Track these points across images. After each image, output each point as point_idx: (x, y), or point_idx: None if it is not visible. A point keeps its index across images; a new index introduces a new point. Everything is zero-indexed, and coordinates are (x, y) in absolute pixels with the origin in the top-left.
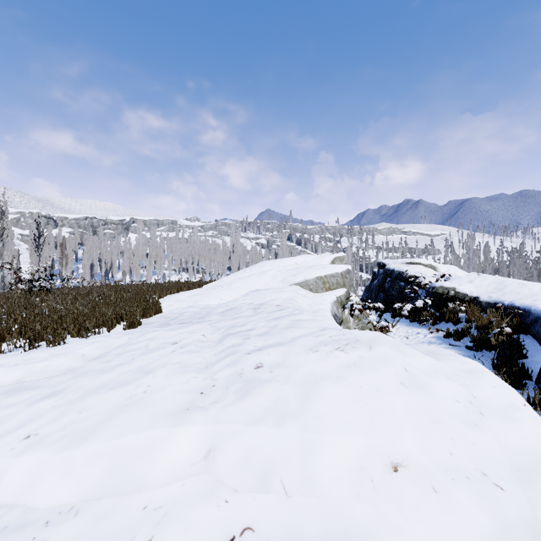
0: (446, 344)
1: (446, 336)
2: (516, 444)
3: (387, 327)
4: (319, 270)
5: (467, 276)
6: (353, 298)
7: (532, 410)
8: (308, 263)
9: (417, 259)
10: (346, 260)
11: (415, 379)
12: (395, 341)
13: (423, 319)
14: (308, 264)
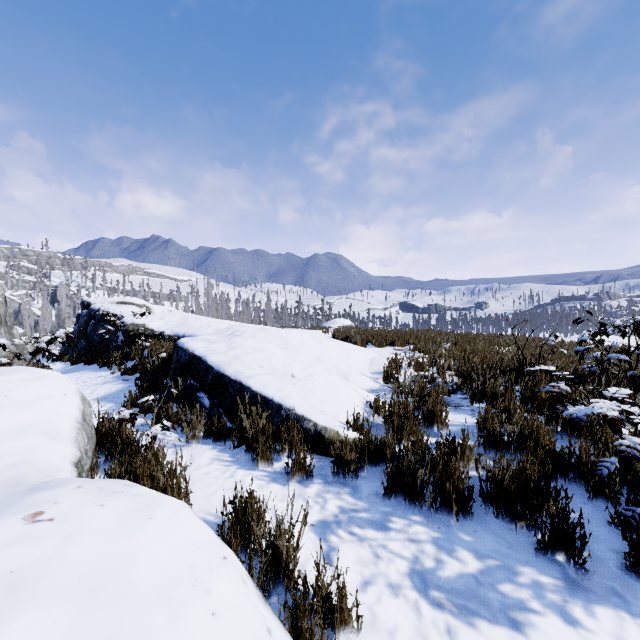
0: (120, 381)
1: (124, 373)
2: (14, 422)
3: (9, 364)
4: None
5: (161, 313)
6: None
7: (72, 398)
8: None
9: (130, 299)
10: (4, 291)
11: None
12: None
13: (111, 361)
14: None
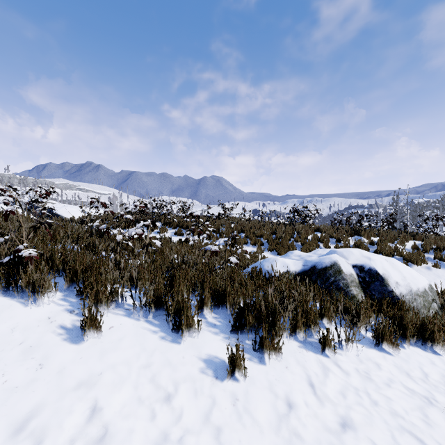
0: None
1: None
2: None
3: None
4: None
5: (56, 204)
6: None
7: None
8: None
9: (49, 201)
10: None
11: None
12: None
13: None
14: None
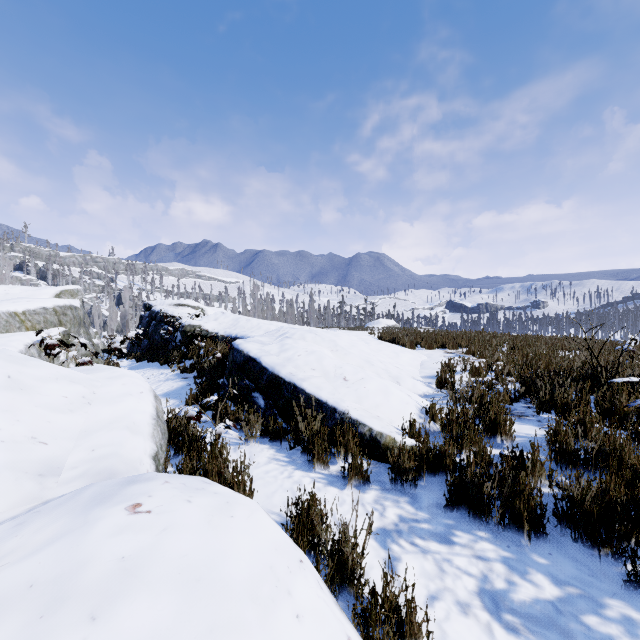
0: (180, 378)
1: (183, 372)
2: (102, 417)
3: (90, 362)
4: (19, 303)
5: (214, 315)
6: (44, 331)
7: (147, 395)
8: (13, 295)
9: (186, 301)
10: (82, 295)
11: (16, 384)
12: (23, 355)
13: (171, 359)
14: (11, 297)
